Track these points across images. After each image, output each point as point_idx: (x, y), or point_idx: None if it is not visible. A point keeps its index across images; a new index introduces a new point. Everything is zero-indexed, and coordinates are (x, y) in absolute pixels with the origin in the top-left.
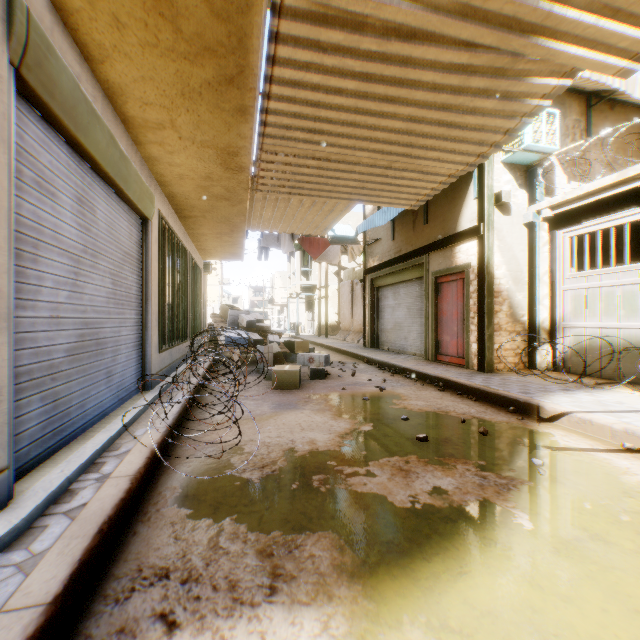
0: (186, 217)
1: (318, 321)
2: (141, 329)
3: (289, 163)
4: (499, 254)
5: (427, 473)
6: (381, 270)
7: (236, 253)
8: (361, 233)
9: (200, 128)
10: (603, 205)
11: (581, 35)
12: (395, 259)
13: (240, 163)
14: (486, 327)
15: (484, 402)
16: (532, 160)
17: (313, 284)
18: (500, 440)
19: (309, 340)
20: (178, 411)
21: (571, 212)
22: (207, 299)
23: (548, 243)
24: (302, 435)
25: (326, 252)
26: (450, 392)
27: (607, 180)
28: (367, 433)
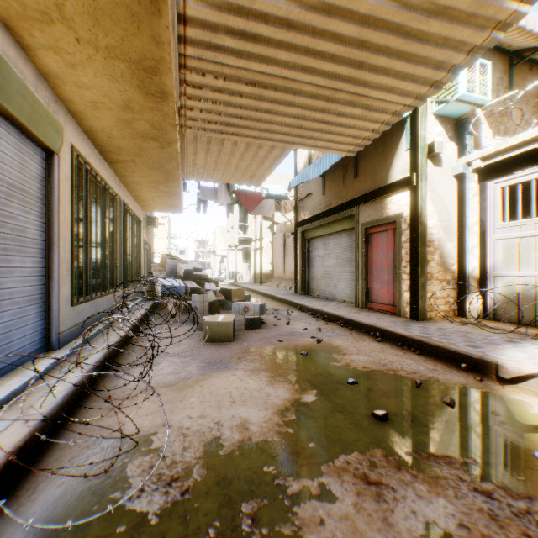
0: (115, 161)
1: (254, 270)
2: (45, 279)
3: (219, 90)
4: (431, 204)
5: (406, 488)
6: (312, 223)
7: (174, 204)
8: (292, 193)
9: (100, 24)
10: None
11: None
12: (325, 212)
13: (161, 86)
14: (419, 276)
15: (428, 356)
16: (462, 113)
17: (249, 237)
18: (473, 415)
19: (245, 287)
20: (78, 381)
21: (503, 162)
22: (156, 250)
23: (478, 194)
24: (232, 412)
25: (261, 206)
26: (389, 343)
27: None
28: (311, 407)
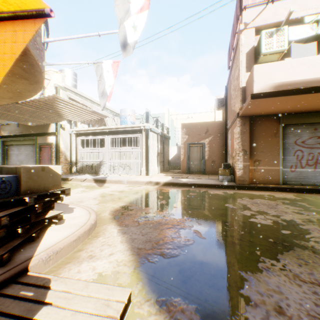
0: None
1: None
2: None
3: None
4: (62, 141)
5: None
6: (11, 138)
7: None
8: None
9: None
10: (86, 134)
11: (70, 118)
12: (20, 135)
13: None
14: (58, 162)
15: None
16: None
17: None
18: None
19: None
20: None
21: (80, 133)
22: None
23: (75, 140)
24: None
25: None
26: None
27: (86, 129)
28: None
